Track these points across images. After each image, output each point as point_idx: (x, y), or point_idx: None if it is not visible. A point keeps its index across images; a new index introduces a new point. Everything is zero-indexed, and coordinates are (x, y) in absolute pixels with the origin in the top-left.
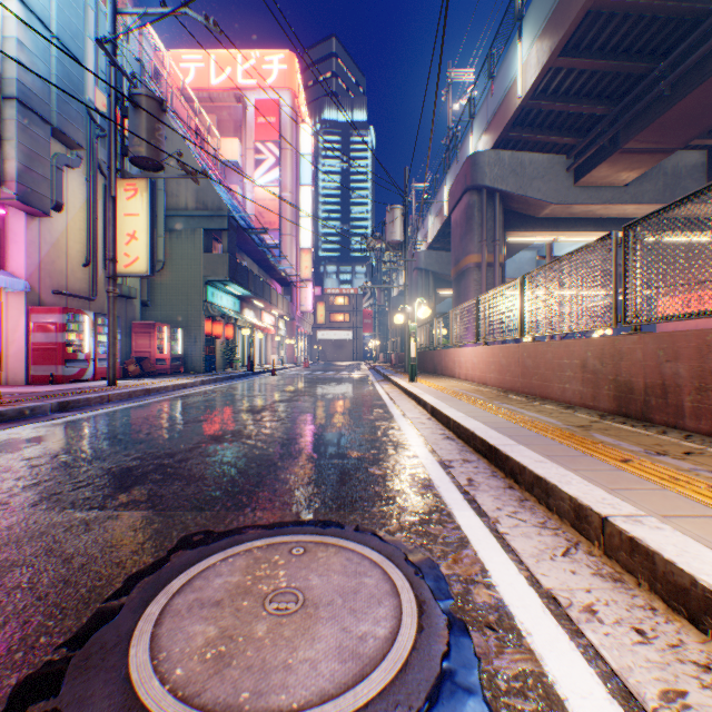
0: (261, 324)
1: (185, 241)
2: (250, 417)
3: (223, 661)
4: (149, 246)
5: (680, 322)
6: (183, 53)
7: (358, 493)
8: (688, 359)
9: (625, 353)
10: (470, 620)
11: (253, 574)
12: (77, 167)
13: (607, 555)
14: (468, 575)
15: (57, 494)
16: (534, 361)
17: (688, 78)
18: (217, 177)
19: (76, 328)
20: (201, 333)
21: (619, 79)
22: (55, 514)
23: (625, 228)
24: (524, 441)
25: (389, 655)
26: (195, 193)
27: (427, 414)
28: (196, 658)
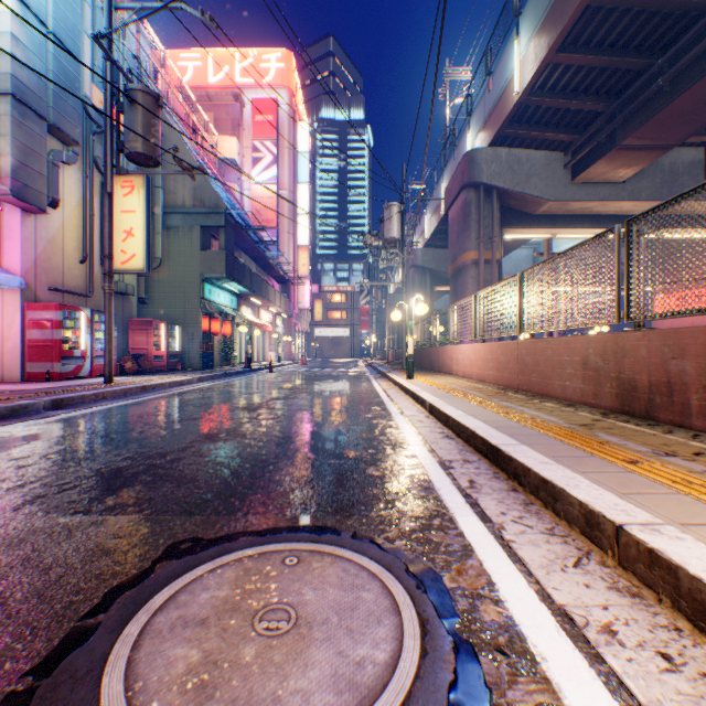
0: (259, 321)
1: (182, 239)
2: (246, 415)
3: (205, 692)
4: (146, 243)
5: (676, 319)
6: (181, 52)
7: (356, 496)
8: (695, 356)
9: (628, 350)
10: (478, 642)
11: (242, 588)
12: (73, 163)
13: (623, 567)
14: (474, 589)
15: (41, 497)
16: (533, 358)
17: (686, 74)
18: (215, 175)
19: (72, 325)
20: (199, 330)
21: (617, 75)
22: (36, 519)
23: (629, 222)
24: (527, 440)
25: (390, 686)
26: (192, 190)
27: (425, 412)
28: (175, 688)
